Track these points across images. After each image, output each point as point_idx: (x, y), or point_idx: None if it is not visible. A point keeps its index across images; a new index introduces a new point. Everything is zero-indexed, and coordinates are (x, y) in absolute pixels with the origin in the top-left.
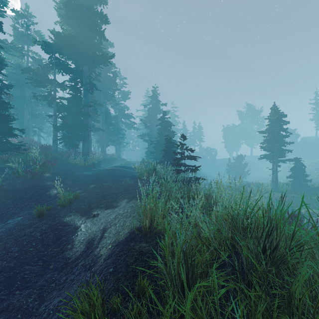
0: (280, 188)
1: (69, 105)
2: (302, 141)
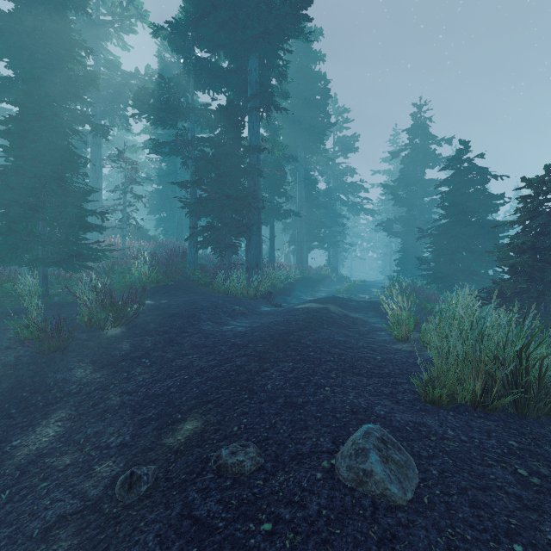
0: None
1: (215, 155)
2: None
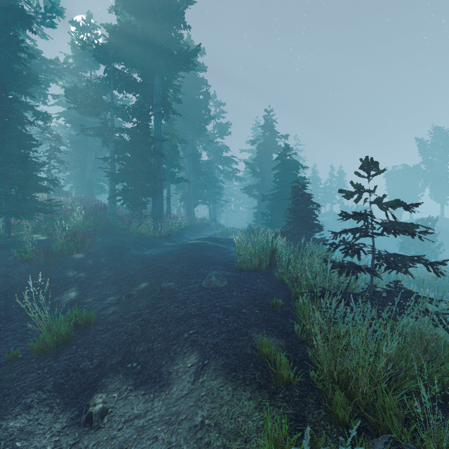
0: None
1: (130, 141)
2: None
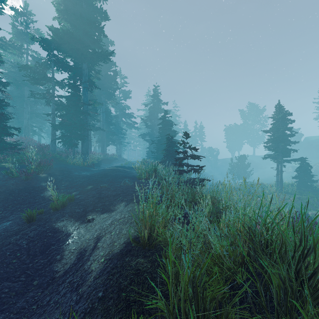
0: (285, 189)
1: (67, 104)
2: (306, 141)
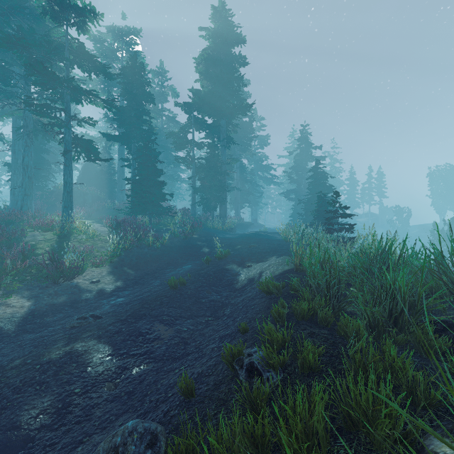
0: None
1: (207, 165)
2: None
